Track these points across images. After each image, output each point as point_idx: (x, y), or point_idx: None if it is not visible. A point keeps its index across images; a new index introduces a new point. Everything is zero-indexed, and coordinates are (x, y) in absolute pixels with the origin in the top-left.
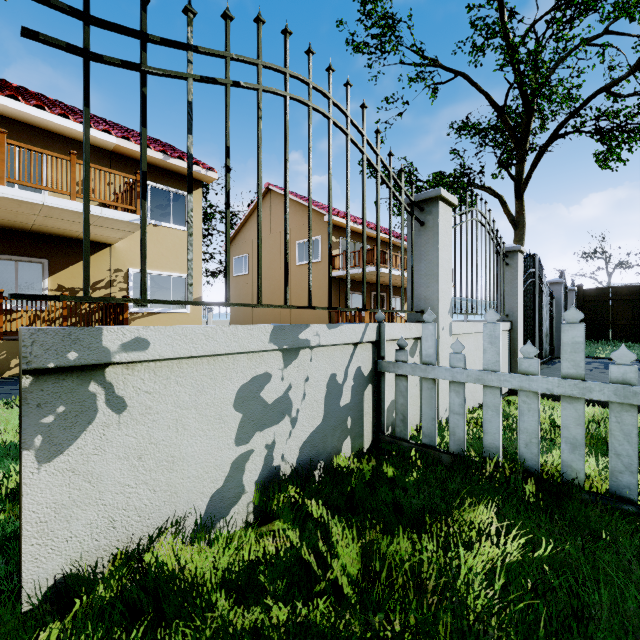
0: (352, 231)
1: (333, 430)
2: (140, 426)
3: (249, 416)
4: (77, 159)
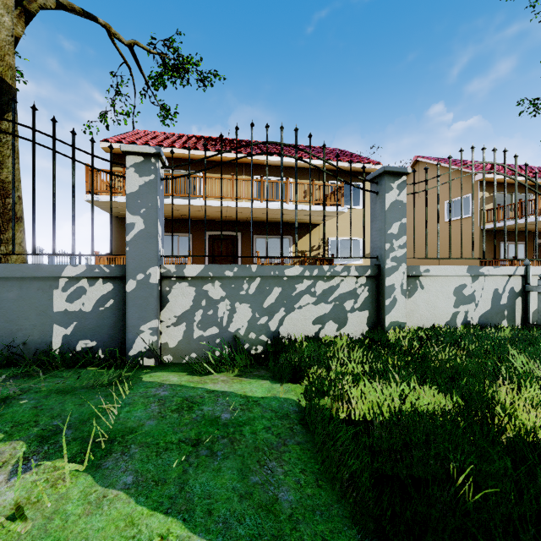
0: (508, 183)
1: (496, 314)
2: (427, 294)
3: (458, 299)
4: (304, 178)
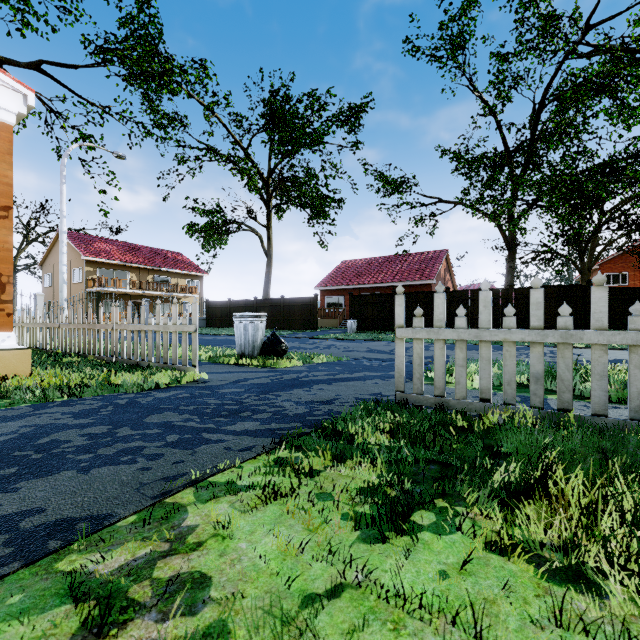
0: (111, 263)
1: None
2: None
3: None
4: None
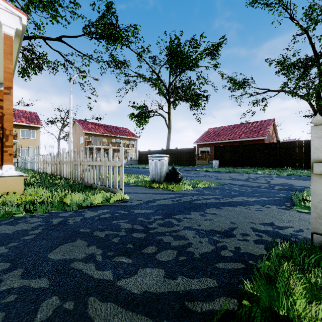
0: (95, 134)
1: None
2: None
3: None
4: None
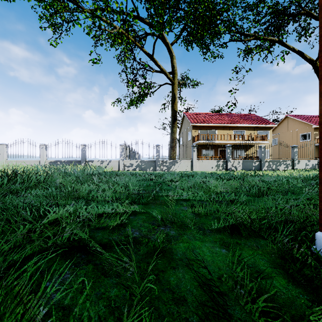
0: None
1: (312, 167)
2: (300, 164)
3: (306, 165)
4: (249, 130)
